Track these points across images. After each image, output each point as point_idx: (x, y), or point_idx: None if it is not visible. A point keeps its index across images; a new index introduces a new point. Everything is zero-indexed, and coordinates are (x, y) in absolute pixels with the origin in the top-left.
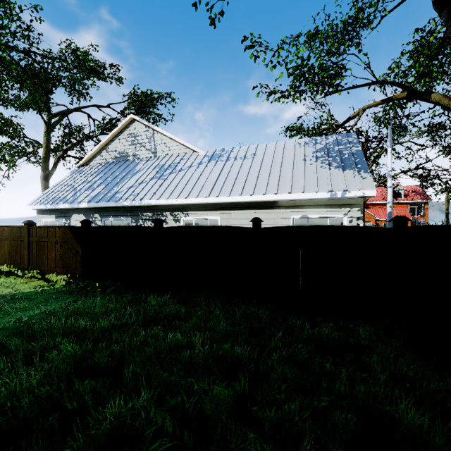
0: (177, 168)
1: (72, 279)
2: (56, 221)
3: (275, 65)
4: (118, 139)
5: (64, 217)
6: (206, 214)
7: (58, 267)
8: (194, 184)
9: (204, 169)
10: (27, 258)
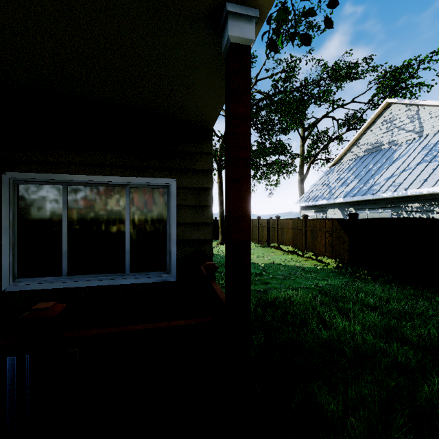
0: None
1: (340, 263)
2: (315, 215)
3: None
4: (369, 130)
5: (321, 211)
6: None
7: (328, 252)
8: None
9: None
10: (304, 242)
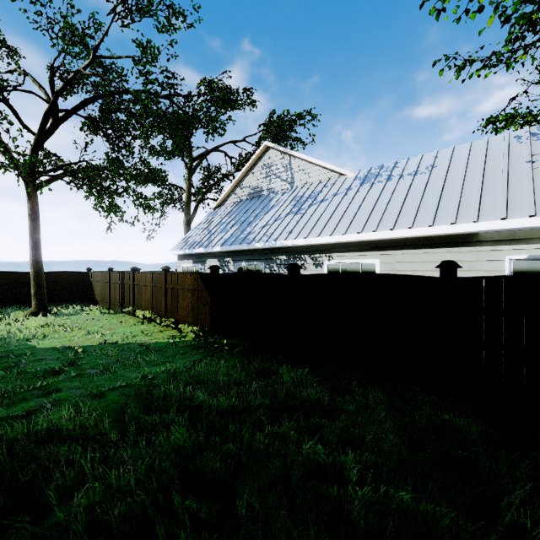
0: (318, 199)
1: (201, 332)
2: (193, 266)
3: (478, 9)
4: (251, 172)
5: (200, 262)
6: (357, 256)
7: (190, 317)
8: (340, 216)
9: (354, 196)
10: (164, 305)
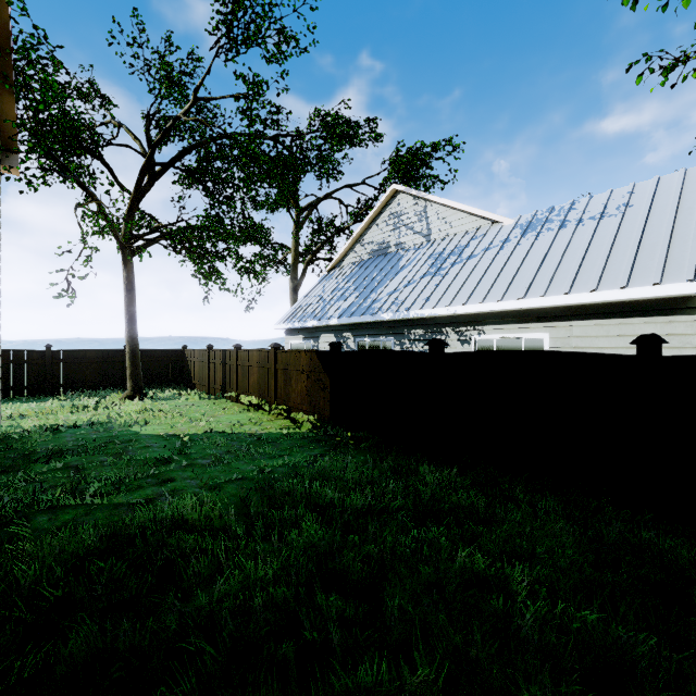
0: (463, 255)
1: (319, 422)
2: (304, 343)
3: None
4: (375, 224)
5: (312, 338)
6: (518, 329)
7: (305, 404)
8: (494, 277)
9: (514, 250)
10: (274, 389)
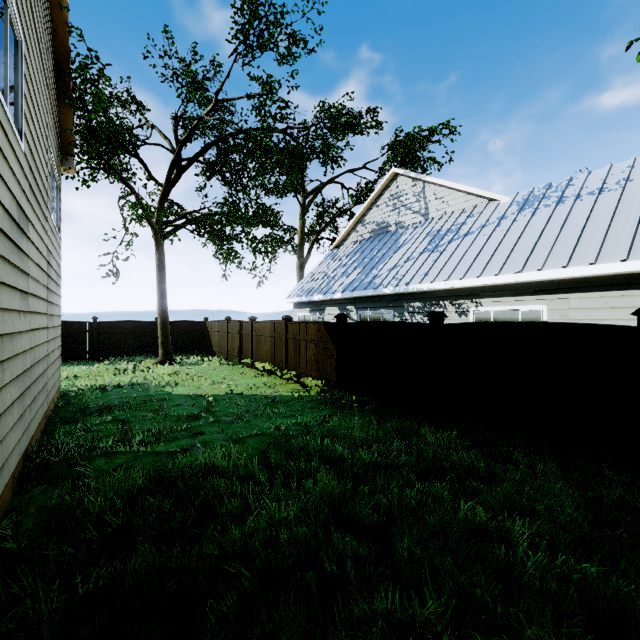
0: (460, 232)
1: (326, 386)
2: (310, 316)
3: None
4: (376, 206)
5: (318, 311)
6: (514, 302)
7: (313, 370)
8: (491, 253)
9: (511, 226)
10: (285, 357)
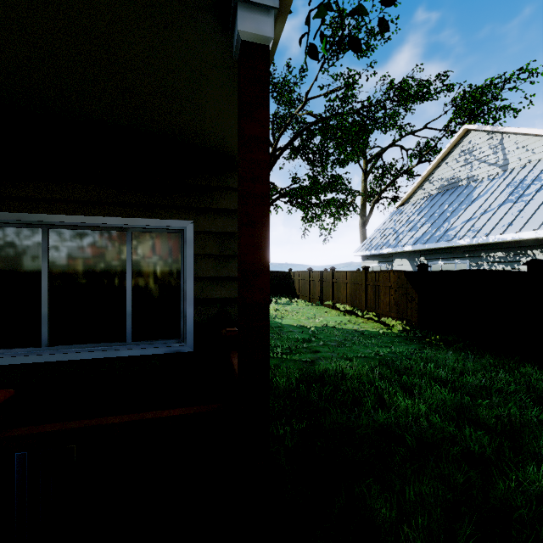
0: None
1: (407, 326)
2: (379, 266)
3: None
4: (444, 163)
5: (386, 262)
6: None
7: (392, 312)
8: None
9: None
10: (364, 300)
